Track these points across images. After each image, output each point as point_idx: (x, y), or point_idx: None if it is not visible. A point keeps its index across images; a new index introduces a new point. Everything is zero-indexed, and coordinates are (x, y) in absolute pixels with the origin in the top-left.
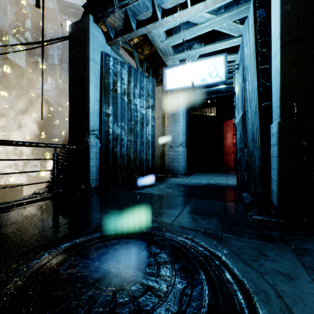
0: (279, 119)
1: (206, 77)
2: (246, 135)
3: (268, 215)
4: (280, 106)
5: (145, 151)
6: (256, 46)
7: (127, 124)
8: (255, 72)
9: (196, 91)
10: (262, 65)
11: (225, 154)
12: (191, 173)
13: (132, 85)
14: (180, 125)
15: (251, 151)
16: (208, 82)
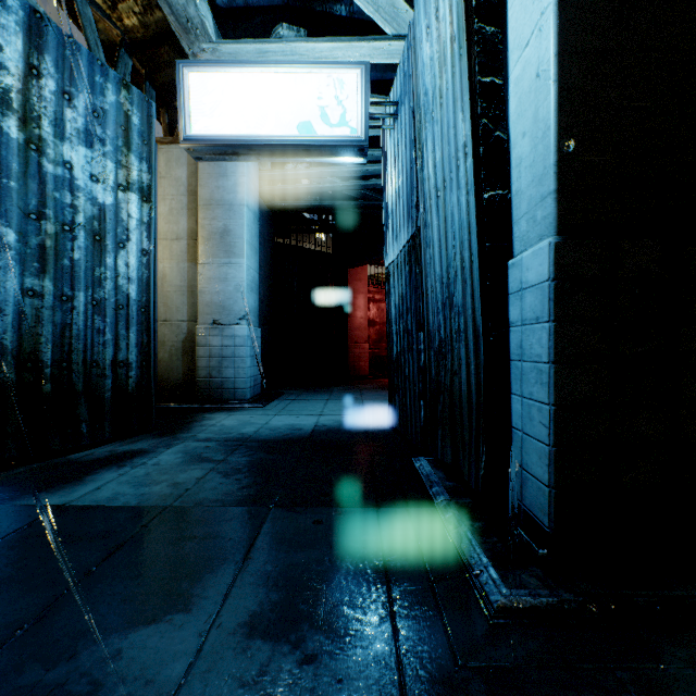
0: (555, 235)
1: (313, 119)
2: (422, 293)
3: (535, 573)
4: (558, 191)
5: (114, 334)
6: (469, 12)
7: (19, 228)
8: (464, 95)
9: (284, 159)
10: (484, 74)
11: (352, 343)
12: (274, 394)
13: (48, 86)
14: (243, 264)
15: (440, 341)
16: (319, 135)
